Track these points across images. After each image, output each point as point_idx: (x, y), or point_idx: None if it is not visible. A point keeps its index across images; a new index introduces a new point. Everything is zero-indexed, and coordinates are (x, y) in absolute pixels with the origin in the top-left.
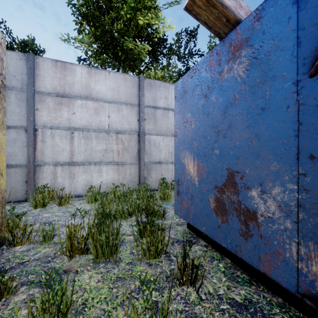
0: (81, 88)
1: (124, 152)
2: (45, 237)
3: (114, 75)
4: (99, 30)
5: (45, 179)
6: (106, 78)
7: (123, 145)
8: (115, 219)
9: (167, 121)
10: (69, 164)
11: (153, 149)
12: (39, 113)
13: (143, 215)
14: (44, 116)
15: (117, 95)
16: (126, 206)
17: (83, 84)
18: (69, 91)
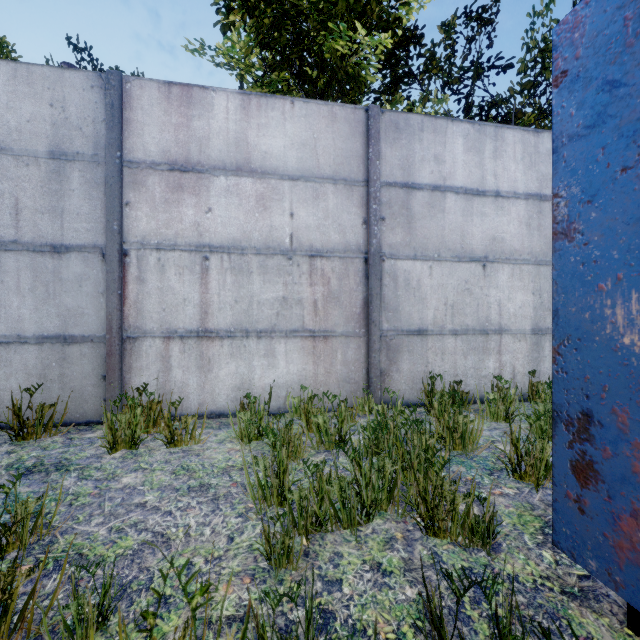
0: (226, 146)
1: (329, 306)
2: (77, 621)
3: (303, 108)
4: (269, 12)
5: (146, 372)
6: (284, 117)
7: (328, 287)
8: (317, 528)
9: (441, 221)
10: (199, 335)
11: (404, 296)
12: (132, 212)
13: (407, 511)
14: (143, 219)
15: (311, 160)
16: (342, 461)
17: (230, 136)
18: (199, 155)
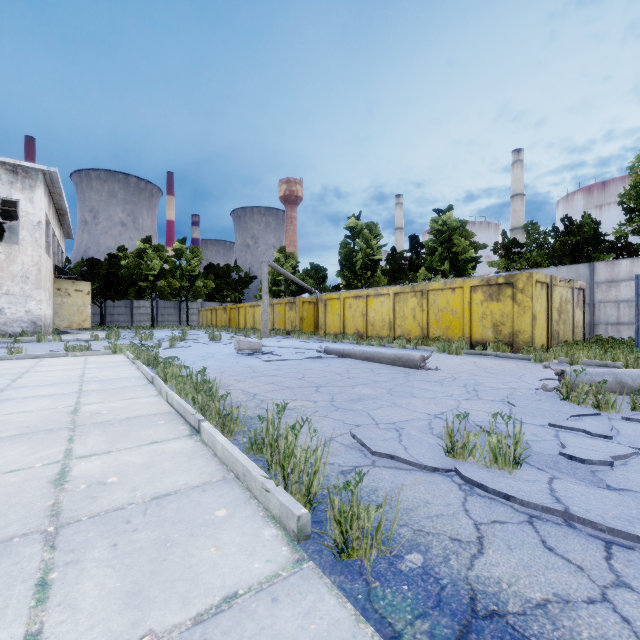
0: (625, 274)
1: None
2: None
3: None
4: None
5: (600, 332)
6: None
7: None
8: None
9: None
10: (616, 324)
11: None
12: (596, 294)
13: None
14: (599, 296)
15: None
16: None
17: (627, 271)
18: (616, 278)
